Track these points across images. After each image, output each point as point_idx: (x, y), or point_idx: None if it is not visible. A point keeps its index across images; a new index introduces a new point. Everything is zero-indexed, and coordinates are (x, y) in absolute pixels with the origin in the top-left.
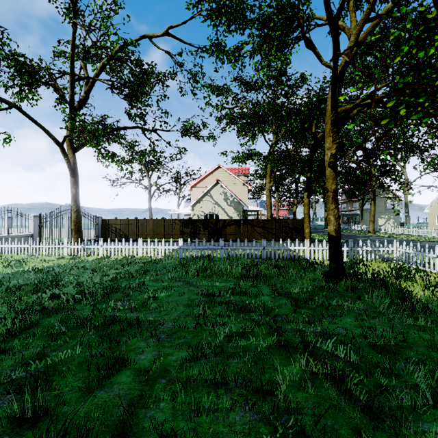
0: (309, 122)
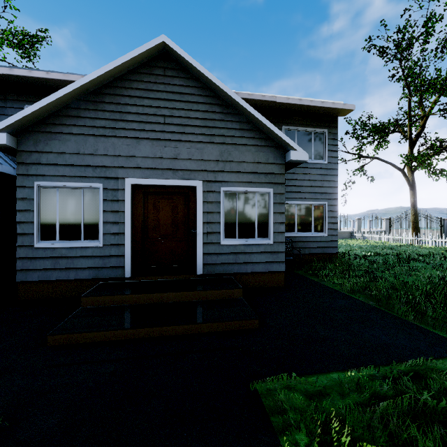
0: None
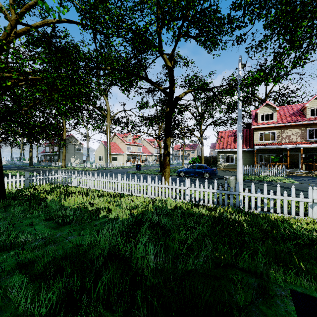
0: None
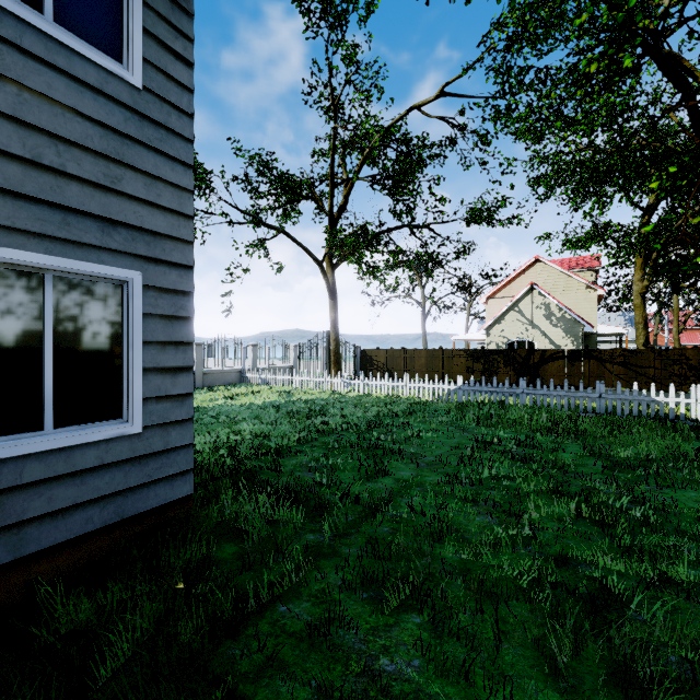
0: (695, 173)
